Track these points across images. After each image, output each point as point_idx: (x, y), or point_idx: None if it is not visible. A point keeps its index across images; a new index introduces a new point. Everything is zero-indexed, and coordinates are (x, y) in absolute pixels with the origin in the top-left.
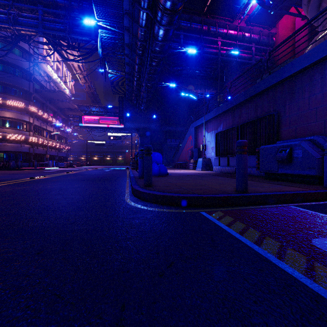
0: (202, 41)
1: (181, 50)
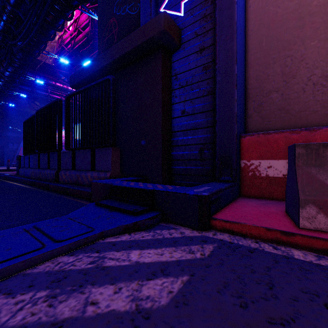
0: (35, 86)
1: (14, 93)
